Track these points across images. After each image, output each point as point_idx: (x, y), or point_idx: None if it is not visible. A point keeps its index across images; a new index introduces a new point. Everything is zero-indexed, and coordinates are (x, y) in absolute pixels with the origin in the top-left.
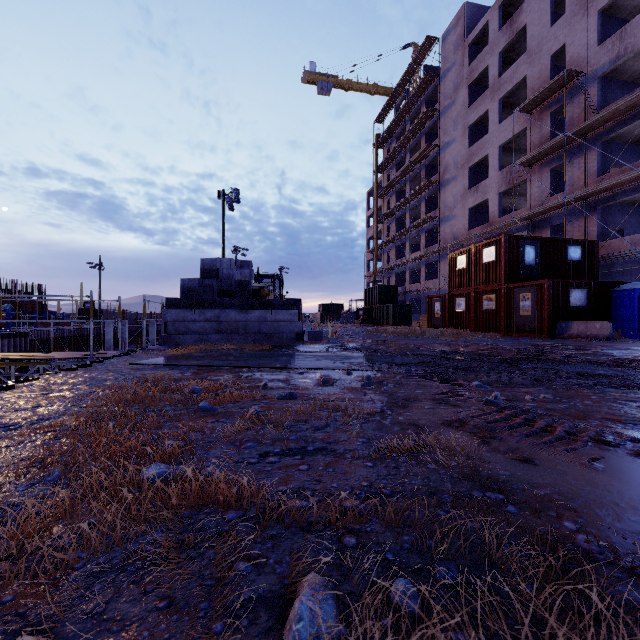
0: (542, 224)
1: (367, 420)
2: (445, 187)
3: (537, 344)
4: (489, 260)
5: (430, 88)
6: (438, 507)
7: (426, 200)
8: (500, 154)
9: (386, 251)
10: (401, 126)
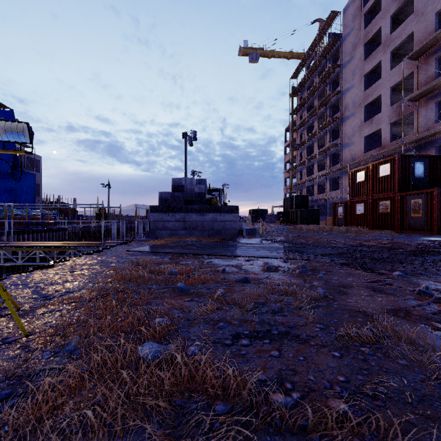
0: (428, 145)
1: (316, 305)
2: (345, 122)
3: (431, 239)
4: (384, 174)
5: (333, 49)
6: (437, 420)
7: (330, 132)
8: (391, 93)
9: (299, 171)
10: (310, 79)
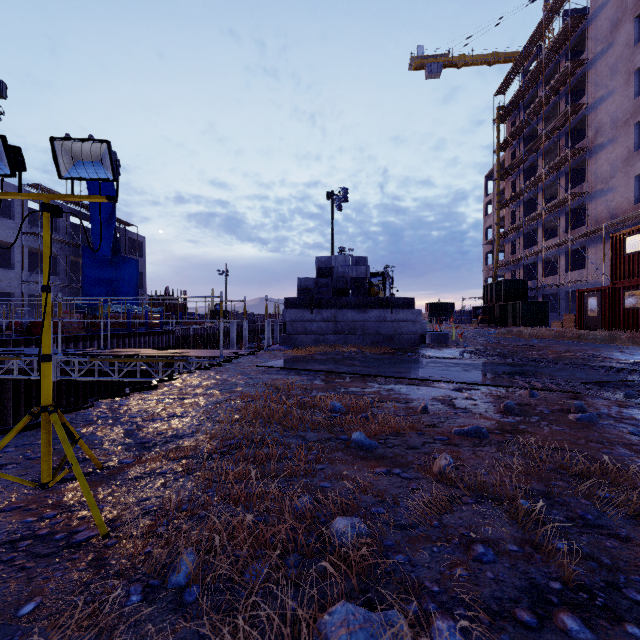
0: None
1: None
2: (597, 154)
3: None
4: None
5: (573, 36)
6: None
7: (567, 174)
8: None
9: (510, 240)
10: (531, 92)
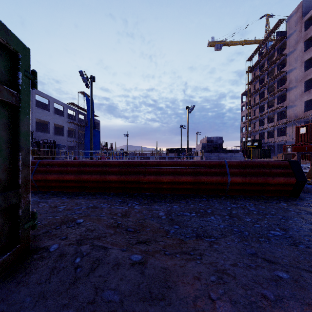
0: None
1: None
2: (289, 91)
3: None
4: None
5: (280, 43)
6: None
7: (277, 97)
8: None
9: (253, 122)
10: (262, 62)
